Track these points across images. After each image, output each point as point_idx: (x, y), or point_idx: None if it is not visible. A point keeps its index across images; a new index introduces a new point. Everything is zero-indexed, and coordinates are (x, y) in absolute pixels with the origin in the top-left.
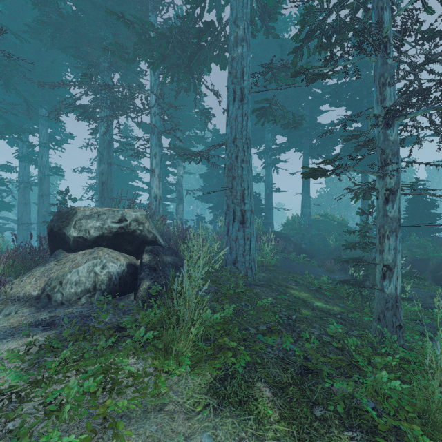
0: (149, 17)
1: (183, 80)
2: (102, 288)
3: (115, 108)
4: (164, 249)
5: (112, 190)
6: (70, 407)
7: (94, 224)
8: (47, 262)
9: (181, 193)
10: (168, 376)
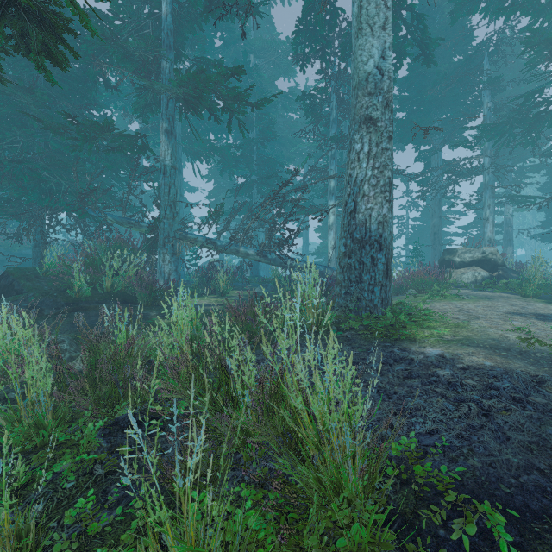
0: (482, 94)
1: (520, 143)
2: (479, 282)
3: (443, 170)
4: (509, 270)
5: (441, 238)
6: (501, 285)
7: (468, 255)
8: (446, 273)
9: (509, 233)
10: (525, 297)
